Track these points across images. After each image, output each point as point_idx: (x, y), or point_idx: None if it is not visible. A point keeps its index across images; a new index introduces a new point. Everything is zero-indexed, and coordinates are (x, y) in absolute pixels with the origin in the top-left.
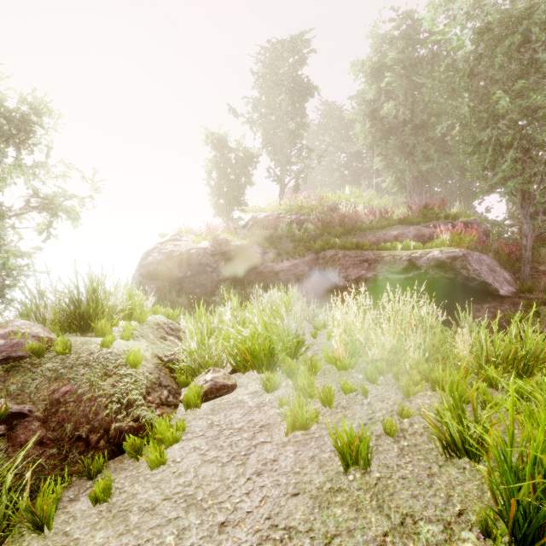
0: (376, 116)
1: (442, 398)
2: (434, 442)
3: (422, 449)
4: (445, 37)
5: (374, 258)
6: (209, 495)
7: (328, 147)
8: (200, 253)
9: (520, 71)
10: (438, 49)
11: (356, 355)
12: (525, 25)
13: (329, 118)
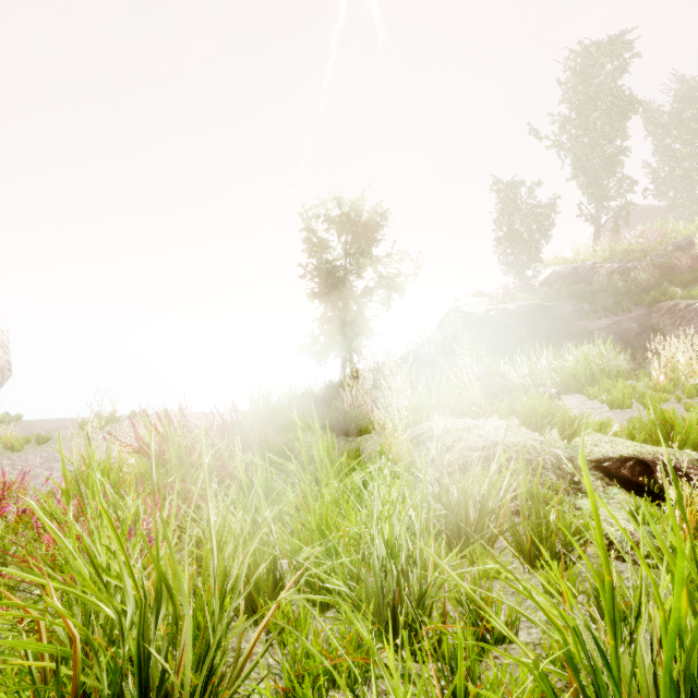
0: None
1: None
2: None
3: None
4: None
5: None
6: None
7: (683, 149)
8: (499, 315)
9: None
10: None
11: (680, 387)
12: None
13: (684, 104)
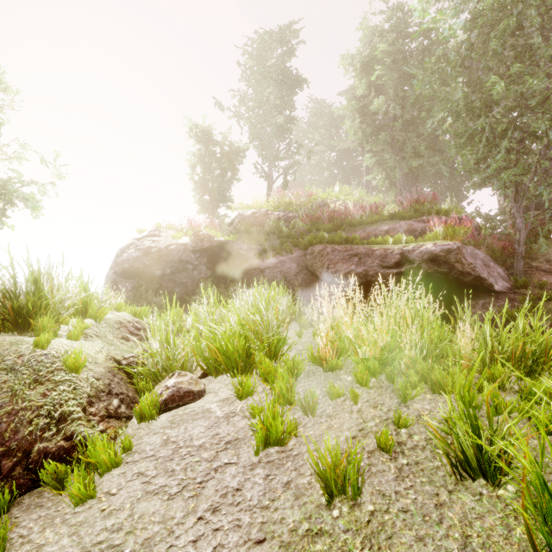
0: (366, 112)
1: (451, 404)
2: (441, 459)
3: (426, 468)
4: (437, 25)
5: (364, 252)
6: (141, 545)
7: (318, 145)
8: (180, 250)
9: (514, 58)
10: (428, 41)
11: (344, 354)
12: (521, 7)
13: (319, 116)
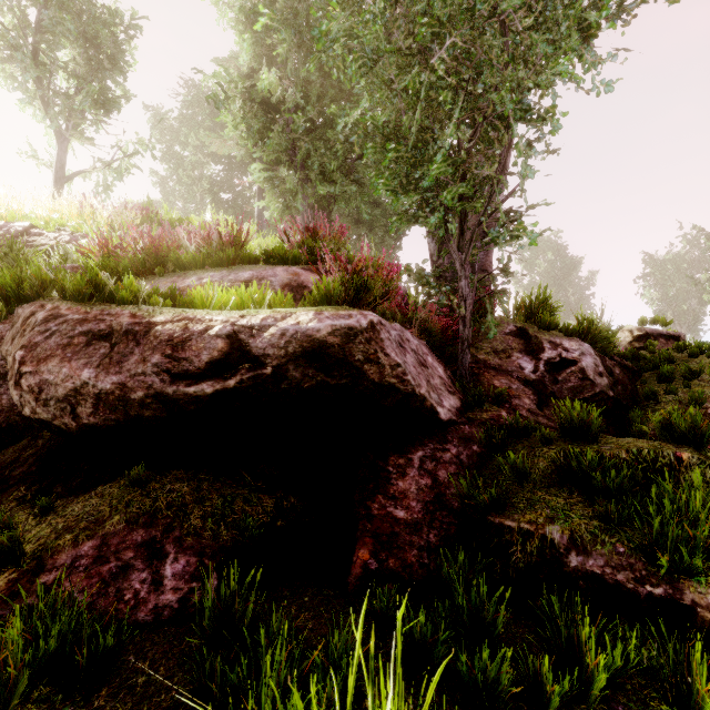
0: (255, 97)
1: None
2: None
3: None
4: None
5: (126, 328)
6: None
7: (195, 151)
8: None
9: None
10: None
11: None
12: None
13: (196, 105)
